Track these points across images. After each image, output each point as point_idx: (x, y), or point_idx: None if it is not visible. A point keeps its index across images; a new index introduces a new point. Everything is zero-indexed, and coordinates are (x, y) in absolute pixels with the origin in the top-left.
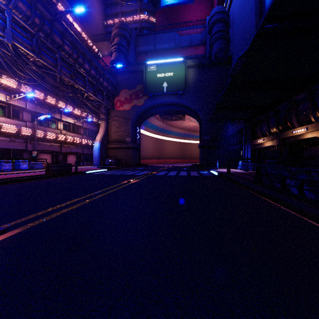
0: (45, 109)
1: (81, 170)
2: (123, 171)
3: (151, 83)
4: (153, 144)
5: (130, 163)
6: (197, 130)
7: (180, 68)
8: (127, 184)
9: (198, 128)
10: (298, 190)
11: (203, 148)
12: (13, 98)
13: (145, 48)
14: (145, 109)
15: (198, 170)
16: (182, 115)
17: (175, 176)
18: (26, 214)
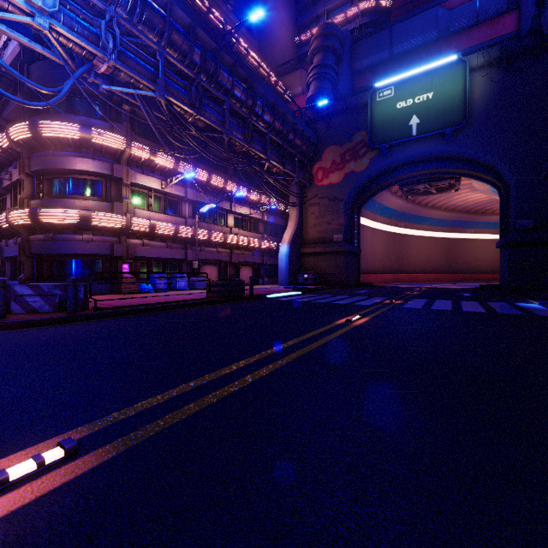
0: (209, 197)
1: (260, 292)
2: (331, 295)
3: (384, 125)
4: (384, 245)
5: (341, 280)
6: (487, 210)
7: (450, 78)
8: (348, 328)
9: (490, 206)
10: None
11: (513, 247)
12: (169, 183)
13: (370, 60)
14: (371, 178)
15: (508, 300)
16: (454, 179)
17: (456, 313)
18: (143, 393)
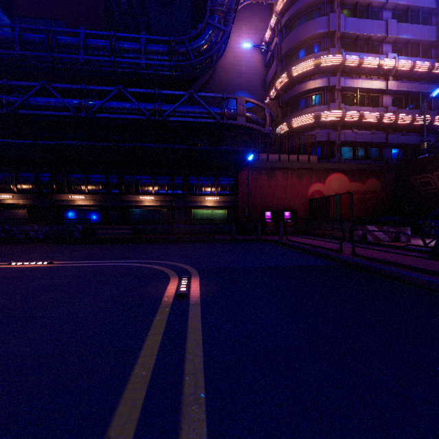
0: None
1: None
2: None
3: None
4: None
5: None
6: None
7: None
8: None
9: None
10: (45, 236)
11: None
12: None
13: None
14: None
15: None
16: None
17: None
18: None
